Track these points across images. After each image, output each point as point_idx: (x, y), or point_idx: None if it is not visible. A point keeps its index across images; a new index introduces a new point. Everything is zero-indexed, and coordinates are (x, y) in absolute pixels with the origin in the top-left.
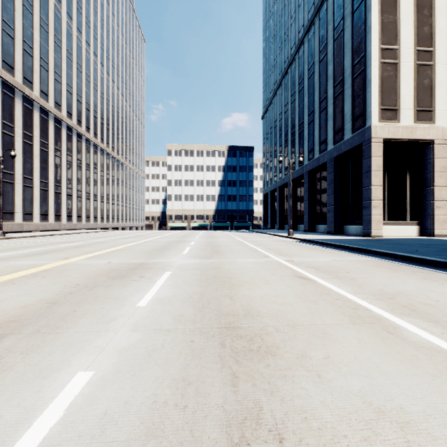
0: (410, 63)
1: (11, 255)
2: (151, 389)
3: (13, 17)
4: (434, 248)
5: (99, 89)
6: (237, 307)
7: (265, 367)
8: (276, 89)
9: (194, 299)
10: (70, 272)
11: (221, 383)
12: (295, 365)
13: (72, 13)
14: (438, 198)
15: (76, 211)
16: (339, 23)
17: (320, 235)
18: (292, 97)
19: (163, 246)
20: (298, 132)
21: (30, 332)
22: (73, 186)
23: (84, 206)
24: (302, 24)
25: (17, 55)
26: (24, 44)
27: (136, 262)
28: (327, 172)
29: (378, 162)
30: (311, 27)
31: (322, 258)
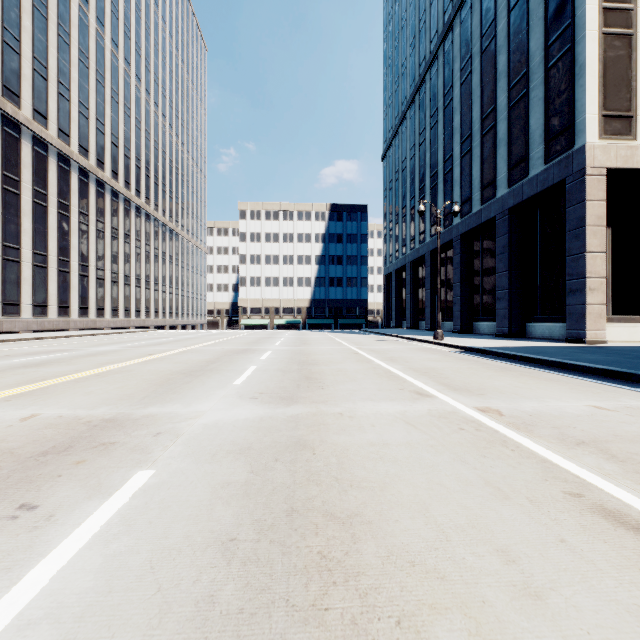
0: None
1: None
2: None
3: None
4: None
5: (133, 114)
6: None
7: None
8: (406, 109)
9: None
10: None
11: None
12: None
13: None
14: None
15: (95, 300)
16: None
17: (490, 340)
18: (433, 118)
19: (207, 362)
20: (443, 173)
21: None
22: (90, 262)
23: (108, 293)
24: None
25: None
26: (5, 33)
27: (96, 418)
28: (497, 234)
29: (597, 210)
30: None
31: (562, 402)
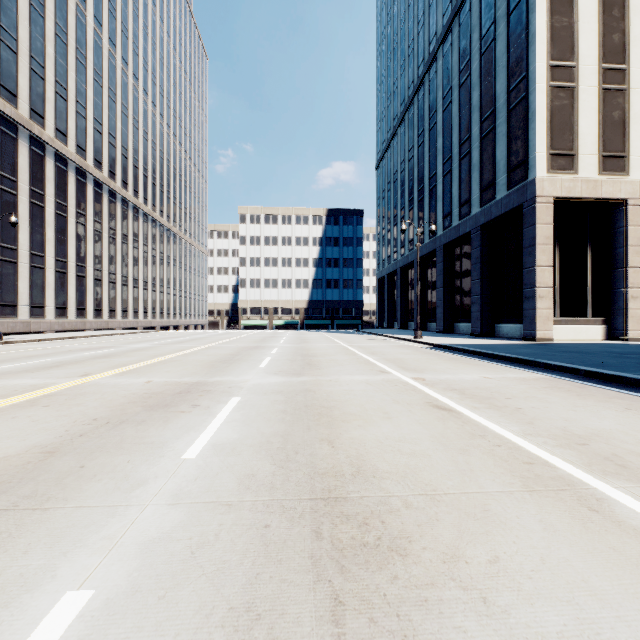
0: (593, 87)
1: (4, 370)
2: (189, 630)
3: (16, 22)
4: (632, 359)
5: (141, 126)
6: (341, 460)
7: (390, 581)
8: (397, 126)
9: (273, 445)
10: (87, 398)
11: (313, 617)
12: (442, 577)
13: (103, 17)
14: (633, 284)
15: (108, 302)
16: (489, 29)
17: (462, 338)
18: (420, 138)
19: (232, 355)
20: (428, 188)
21: (1, 508)
22: (104, 267)
23: (119, 295)
24: (434, 32)
25: (22, 77)
26: (32, 61)
27: (189, 382)
28: (471, 247)
29: (546, 232)
30: (448, 36)
31: (467, 375)
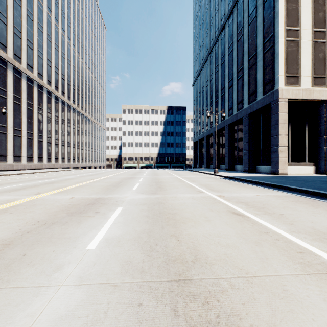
0: (308, 40)
1: None
2: None
3: (6, 8)
4: None
5: (72, 63)
6: (184, 250)
7: None
8: (204, 63)
9: (142, 239)
10: (36, 208)
11: None
12: None
13: (51, 7)
14: None
15: (54, 154)
16: (253, 11)
17: (239, 173)
18: (216, 69)
19: (118, 182)
20: (220, 95)
21: None
22: (52, 136)
23: (60, 151)
24: (223, 14)
25: (9, 37)
26: (15, 29)
27: (94, 198)
28: (243, 125)
29: (284, 117)
30: (231, 15)
31: (247, 194)
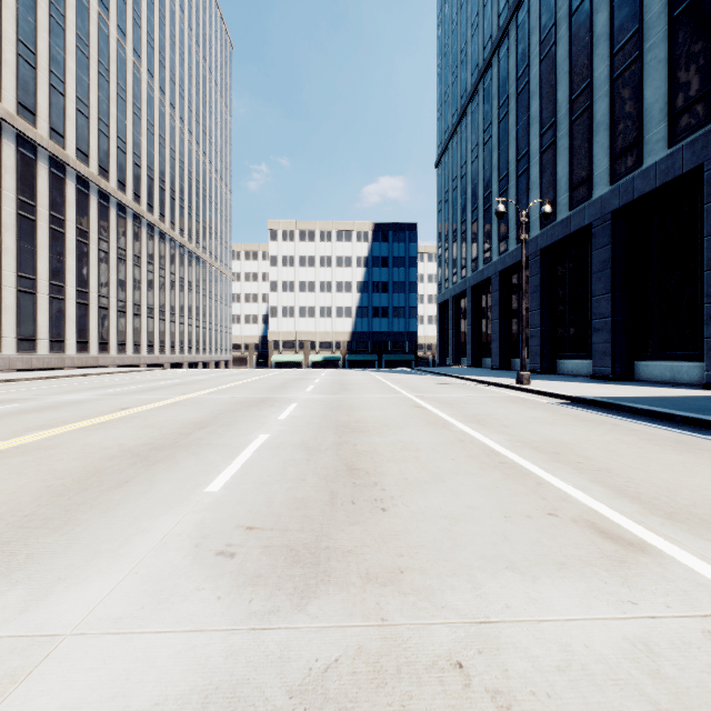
0: None
1: None
2: None
3: None
4: None
5: (145, 116)
6: None
7: None
8: (466, 103)
9: None
10: None
11: None
12: None
13: None
14: None
15: (97, 333)
16: None
17: (591, 384)
18: (502, 109)
19: (194, 425)
20: (516, 175)
21: None
22: (91, 288)
23: (113, 324)
24: None
25: None
26: None
27: None
28: (593, 246)
29: None
30: None
31: None
